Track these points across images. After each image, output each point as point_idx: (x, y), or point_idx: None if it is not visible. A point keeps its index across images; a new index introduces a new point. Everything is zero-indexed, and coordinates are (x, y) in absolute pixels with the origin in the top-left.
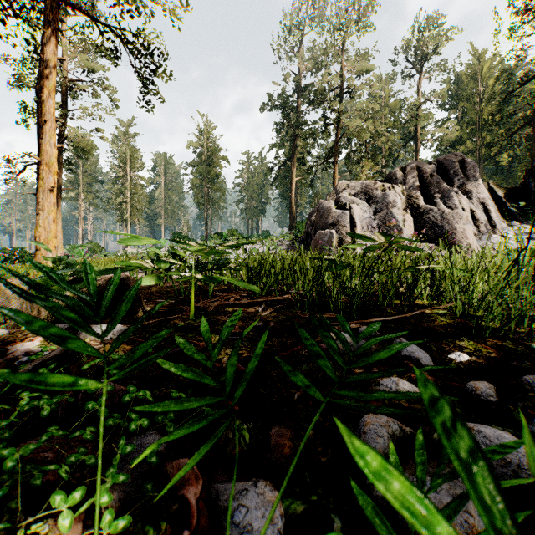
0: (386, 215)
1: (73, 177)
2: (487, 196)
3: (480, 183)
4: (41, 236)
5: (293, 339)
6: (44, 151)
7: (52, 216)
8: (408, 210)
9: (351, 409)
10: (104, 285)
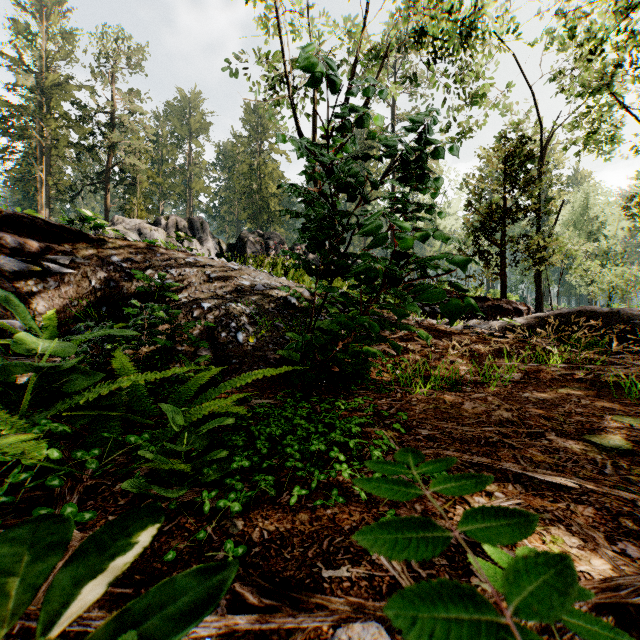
0: None
1: None
2: (212, 246)
3: (209, 238)
4: None
5: None
6: None
7: None
8: None
9: None
10: None
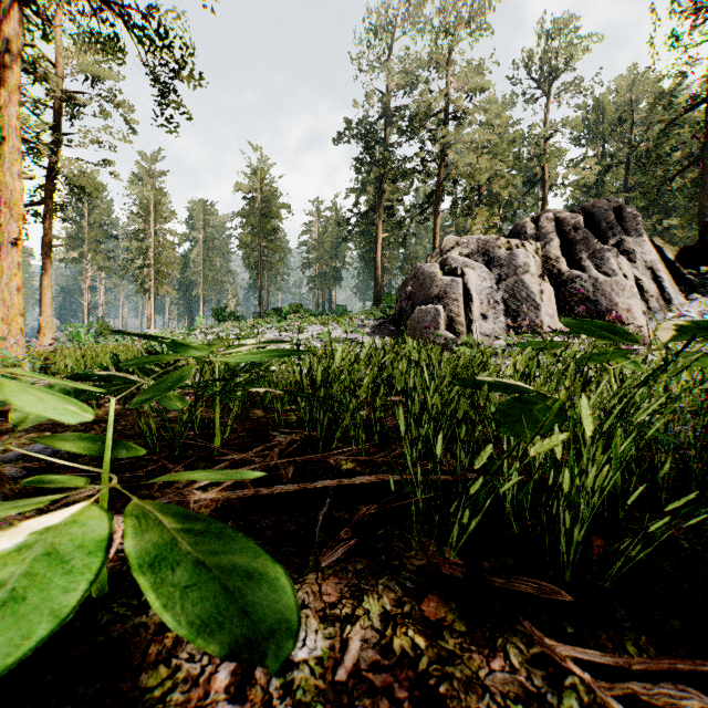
0: (515, 284)
1: (75, 231)
2: (657, 258)
3: (645, 240)
4: None
5: None
6: (4, 184)
7: (16, 283)
8: (546, 277)
9: None
10: None
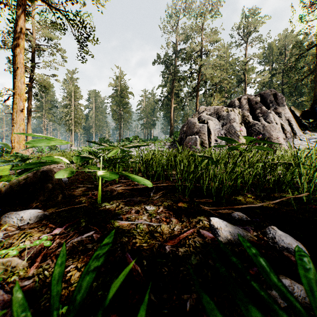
0: (229, 127)
1: (39, 104)
2: (291, 116)
3: (286, 107)
4: (15, 140)
5: (179, 225)
6: (17, 86)
7: (22, 127)
8: (242, 124)
9: None
10: (31, 176)
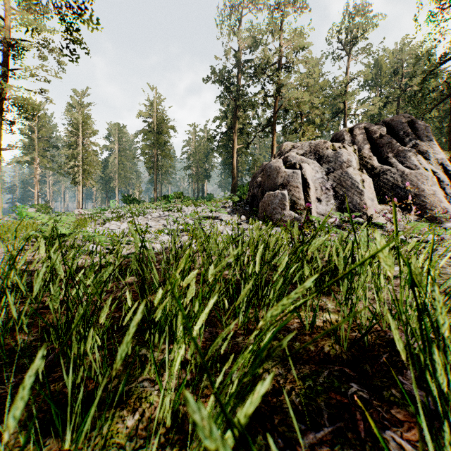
0: (341, 175)
1: (28, 142)
2: (445, 157)
3: (435, 143)
4: None
5: None
6: None
7: None
8: (364, 170)
9: None
10: None
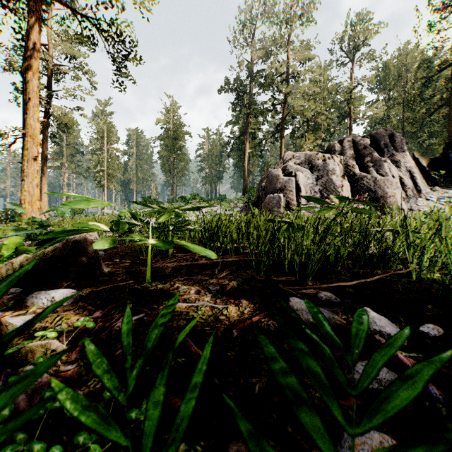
0: (327, 181)
1: (58, 149)
2: (413, 165)
3: (407, 154)
4: (26, 199)
5: (251, 307)
6: (29, 125)
7: (35, 182)
8: (345, 177)
9: (325, 410)
10: (60, 248)
